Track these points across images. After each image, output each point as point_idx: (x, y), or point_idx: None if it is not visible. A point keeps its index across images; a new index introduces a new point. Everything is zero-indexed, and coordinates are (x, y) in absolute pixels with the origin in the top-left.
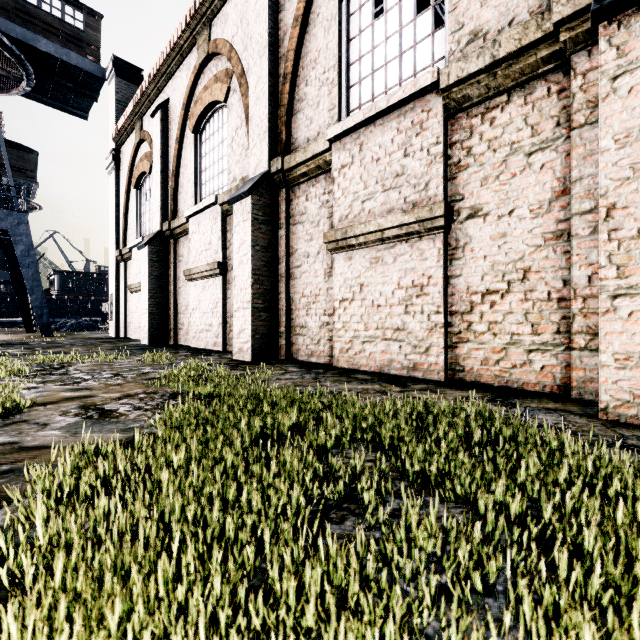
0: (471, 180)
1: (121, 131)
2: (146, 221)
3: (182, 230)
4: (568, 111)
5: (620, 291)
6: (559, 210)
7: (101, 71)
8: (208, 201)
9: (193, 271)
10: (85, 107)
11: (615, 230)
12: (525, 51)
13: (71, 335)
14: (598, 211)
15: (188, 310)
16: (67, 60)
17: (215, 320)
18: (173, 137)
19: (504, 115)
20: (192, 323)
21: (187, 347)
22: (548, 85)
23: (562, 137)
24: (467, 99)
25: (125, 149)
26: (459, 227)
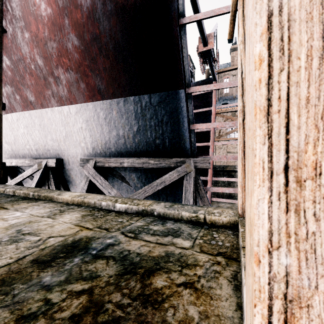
0: None
1: None
2: (232, 135)
3: None
4: None
5: None
6: None
7: None
8: None
9: None
10: None
11: None
12: None
13: None
14: None
15: None
16: None
17: None
18: None
19: None
20: None
21: None
22: None
23: None
24: None
25: None
26: None
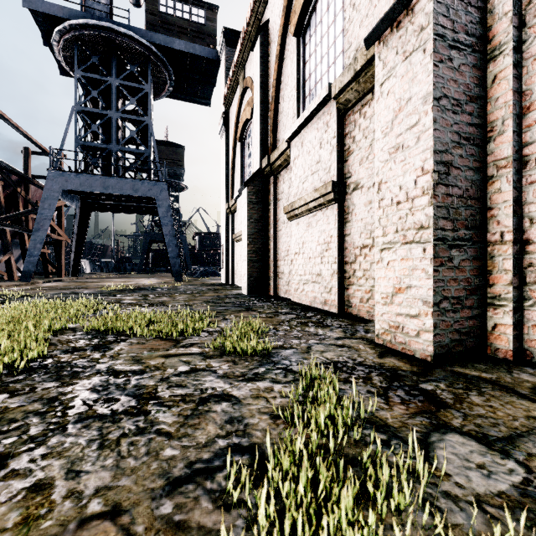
0: None
1: (228, 91)
2: (248, 170)
3: (282, 160)
4: None
5: None
6: None
7: (217, 55)
8: (316, 100)
9: (295, 204)
10: (208, 95)
11: None
12: None
13: (195, 280)
14: None
15: (288, 256)
16: (193, 52)
17: (326, 268)
18: (272, 59)
19: None
20: (294, 272)
21: (288, 302)
22: None
23: None
24: None
25: (232, 109)
26: None
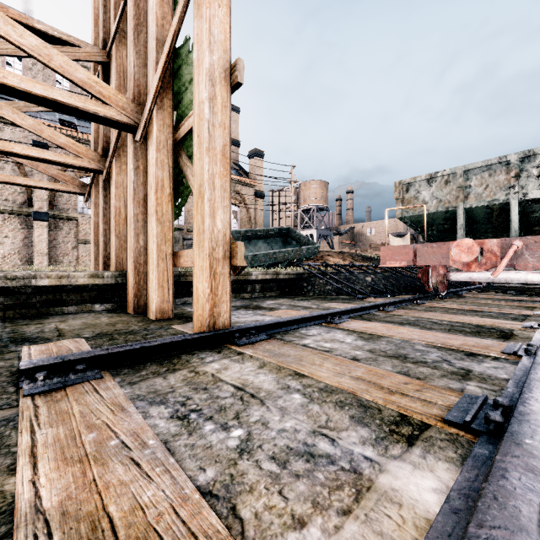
0: (5, 230)
1: None
2: None
3: None
4: (27, 224)
5: (37, 256)
6: (26, 241)
7: None
8: None
9: None
10: None
11: (36, 248)
12: (20, 211)
13: None
14: (33, 243)
15: None
16: None
17: None
18: None
19: (14, 219)
20: None
21: None
22: (24, 218)
23: (26, 228)
24: (5, 213)
25: None
26: (2, 239)
